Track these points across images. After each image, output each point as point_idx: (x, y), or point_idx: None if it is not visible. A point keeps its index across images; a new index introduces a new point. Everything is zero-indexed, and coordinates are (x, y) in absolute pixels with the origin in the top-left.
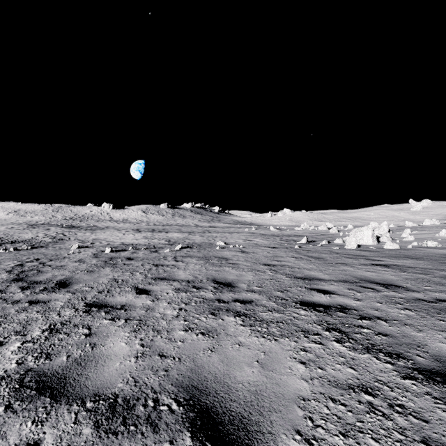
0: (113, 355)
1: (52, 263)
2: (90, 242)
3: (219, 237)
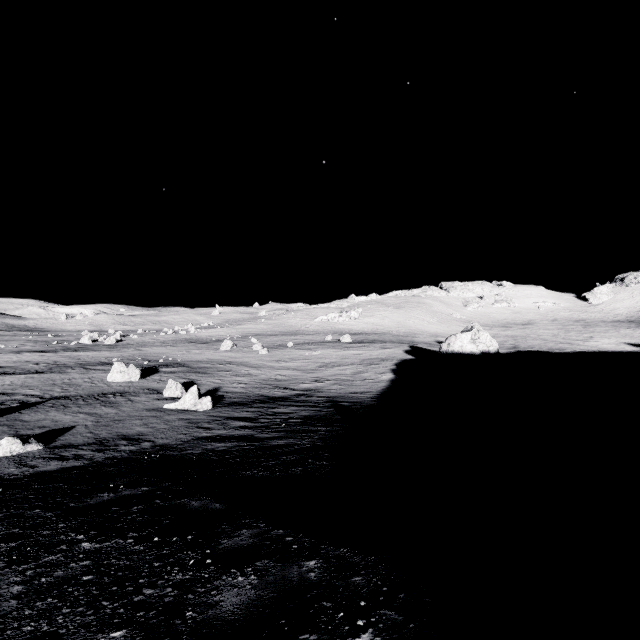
0: None
1: None
2: None
3: None
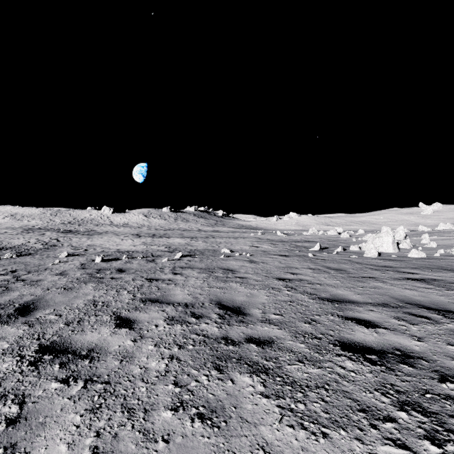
0: None
1: (28, 276)
2: (84, 249)
3: (224, 243)
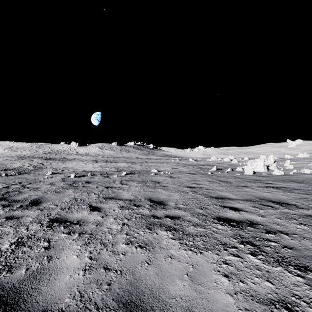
0: (65, 267)
1: (30, 185)
2: (61, 170)
3: (153, 166)
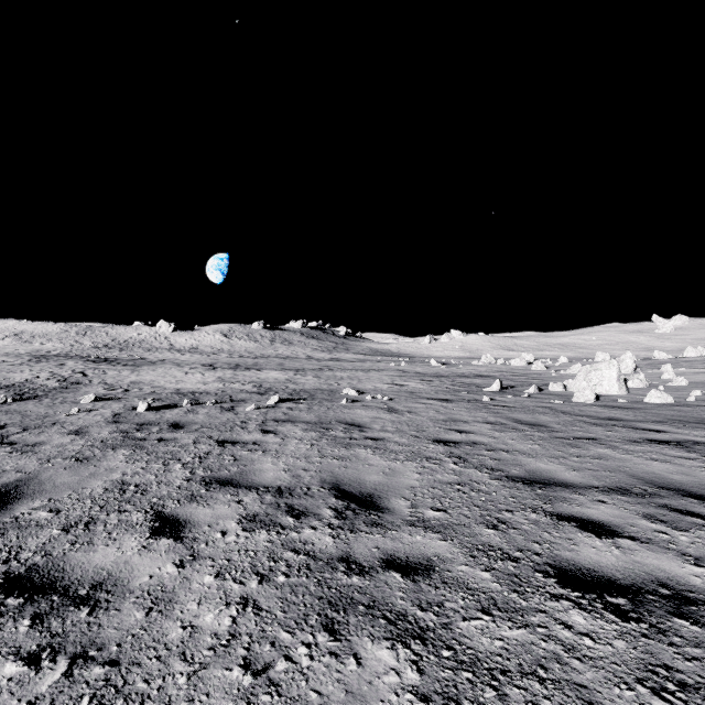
0: None
1: (22, 436)
2: (123, 389)
3: (347, 378)
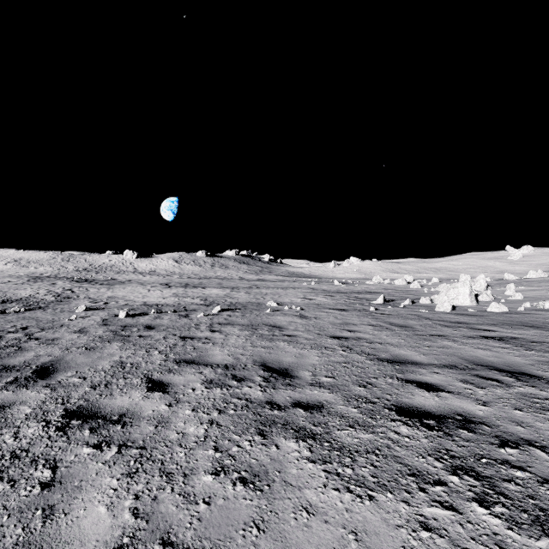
0: (77, 540)
1: (42, 334)
2: (104, 302)
3: (270, 294)
